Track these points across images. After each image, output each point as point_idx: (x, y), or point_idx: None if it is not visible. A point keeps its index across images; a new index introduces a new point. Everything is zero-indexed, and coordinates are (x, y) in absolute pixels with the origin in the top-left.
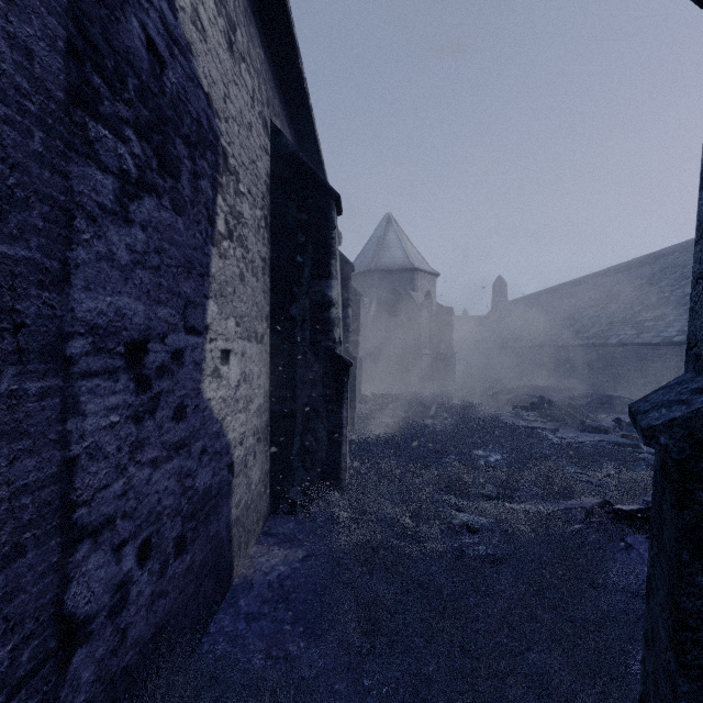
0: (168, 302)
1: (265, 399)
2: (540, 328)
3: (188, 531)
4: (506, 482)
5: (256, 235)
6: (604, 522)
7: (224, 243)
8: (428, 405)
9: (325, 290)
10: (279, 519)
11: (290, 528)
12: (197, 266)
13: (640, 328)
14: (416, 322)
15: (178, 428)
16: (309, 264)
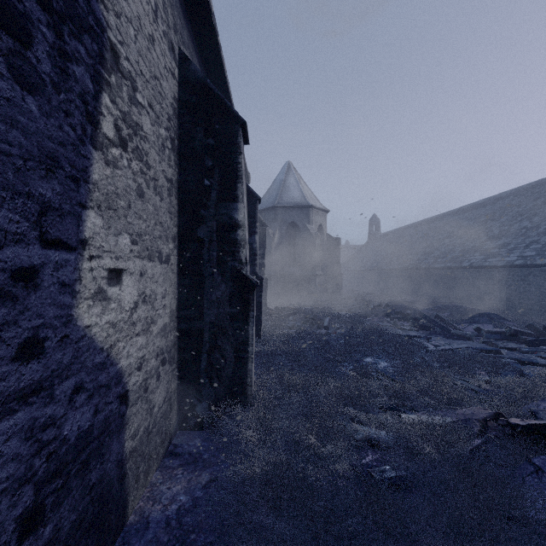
0: (4, 202)
1: (171, 318)
2: (407, 255)
3: (48, 495)
4: (401, 393)
5: (160, 154)
6: (500, 435)
7: (113, 150)
8: (322, 317)
9: (232, 213)
10: (186, 434)
11: (196, 446)
12: (65, 166)
13: (487, 254)
14: (311, 249)
15: (27, 370)
16: (216, 187)
